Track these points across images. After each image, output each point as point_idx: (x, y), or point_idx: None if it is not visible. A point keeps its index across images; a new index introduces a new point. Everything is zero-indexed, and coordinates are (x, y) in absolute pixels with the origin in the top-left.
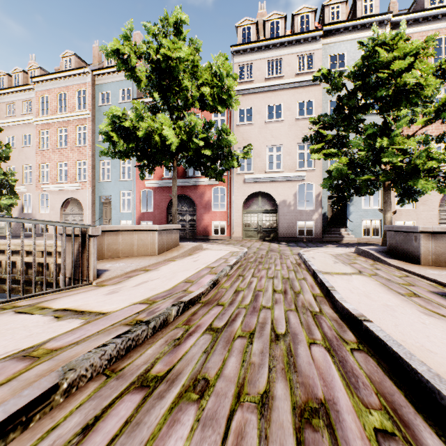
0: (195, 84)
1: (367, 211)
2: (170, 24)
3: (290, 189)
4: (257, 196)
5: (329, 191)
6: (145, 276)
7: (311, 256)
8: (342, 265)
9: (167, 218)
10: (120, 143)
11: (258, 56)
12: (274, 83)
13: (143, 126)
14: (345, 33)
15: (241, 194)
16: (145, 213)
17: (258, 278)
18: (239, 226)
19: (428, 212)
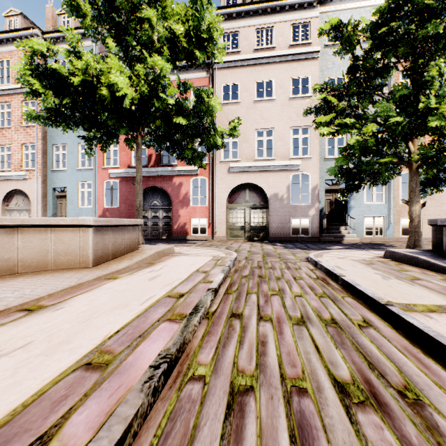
0: None
1: (370, 206)
2: None
3: (283, 180)
4: (244, 189)
5: (336, 179)
6: (2, 335)
7: (333, 264)
8: (403, 283)
9: None
10: (49, 98)
11: (245, 22)
12: (265, 54)
13: (77, 65)
14: (346, 1)
15: (225, 186)
16: (109, 209)
17: (274, 324)
18: (223, 224)
19: (435, 208)
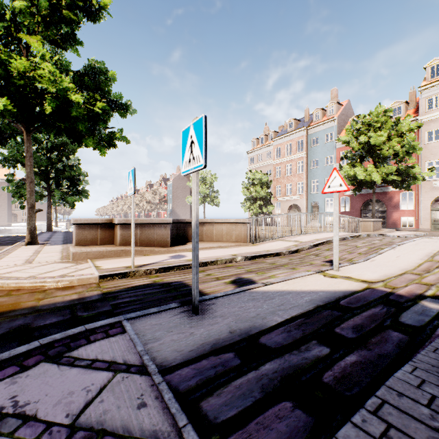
0: (387, 133)
1: None
2: (373, 115)
3: None
4: None
5: None
6: None
7: None
8: None
9: (360, 215)
10: (347, 181)
11: None
12: None
13: (361, 174)
14: None
15: (429, 196)
16: (343, 212)
17: None
18: (426, 221)
19: None
